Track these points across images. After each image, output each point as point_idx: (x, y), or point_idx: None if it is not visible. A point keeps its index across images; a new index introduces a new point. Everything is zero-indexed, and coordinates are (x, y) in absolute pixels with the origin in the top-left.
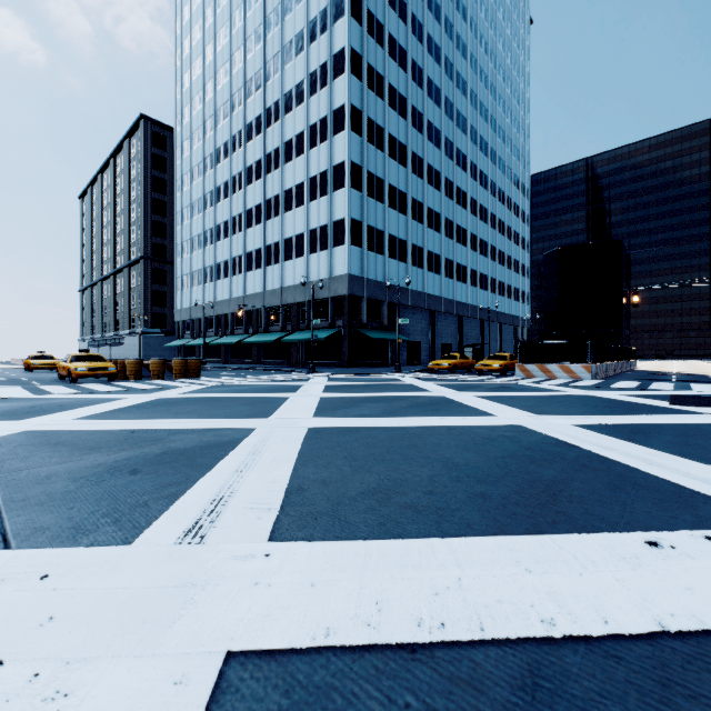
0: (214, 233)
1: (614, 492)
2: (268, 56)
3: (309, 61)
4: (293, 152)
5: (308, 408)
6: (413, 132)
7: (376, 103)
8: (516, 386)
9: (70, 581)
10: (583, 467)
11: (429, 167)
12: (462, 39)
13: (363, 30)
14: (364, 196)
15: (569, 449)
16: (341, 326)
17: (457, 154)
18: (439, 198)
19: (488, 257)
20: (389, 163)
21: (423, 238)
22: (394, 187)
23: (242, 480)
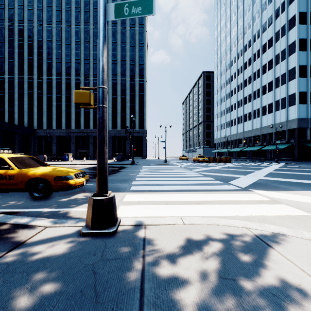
0: (230, 108)
1: None
2: (254, 32)
3: (275, 27)
4: (266, 69)
5: (270, 170)
6: None
7: None
8: None
9: (242, 176)
10: None
11: None
12: None
13: None
14: (308, 78)
15: None
16: (293, 142)
17: None
18: None
19: None
20: None
21: None
22: None
23: (256, 174)
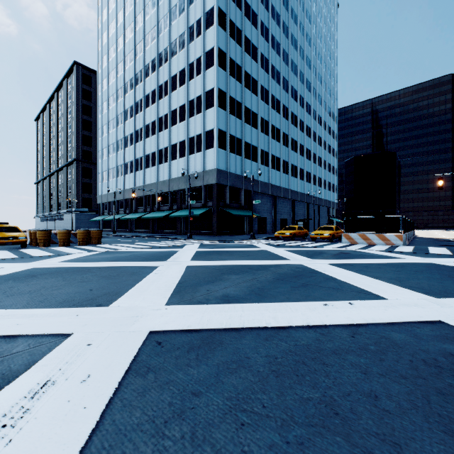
0: (124, 142)
1: None
2: (160, 16)
3: (188, 18)
4: (178, 83)
5: (168, 284)
6: (262, 72)
7: (236, 49)
8: (352, 252)
9: None
10: None
11: (272, 96)
12: (294, 11)
13: None
14: (228, 113)
15: None
16: (211, 205)
17: (291, 89)
18: (279, 118)
19: (311, 160)
20: (245, 92)
21: (269, 145)
22: (249, 108)
23: None
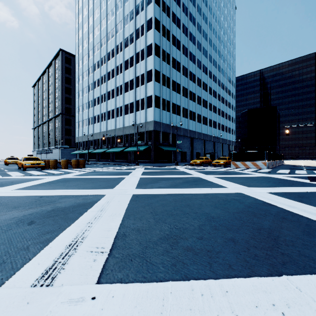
0: (93, 102)
1: (310, 237)
2: (117, 21)
3: (136, 24)
4: (129, 65)
5: (133, 183)
6: (183, 56)
7: (166, 43)
8: (232, 172)
9: None
10: (284, 219)
11: (190, 72)
12: (205, 15)
13: (160, 9)
14: (161, 85)
15: (271, 207)
16: (150, 144)
17: (203, 67)
18: (195, 86)
19: (216, 113)
20: (172, 70)
21: (188, 104)
22: (175, 81)
23: (91, 229)
